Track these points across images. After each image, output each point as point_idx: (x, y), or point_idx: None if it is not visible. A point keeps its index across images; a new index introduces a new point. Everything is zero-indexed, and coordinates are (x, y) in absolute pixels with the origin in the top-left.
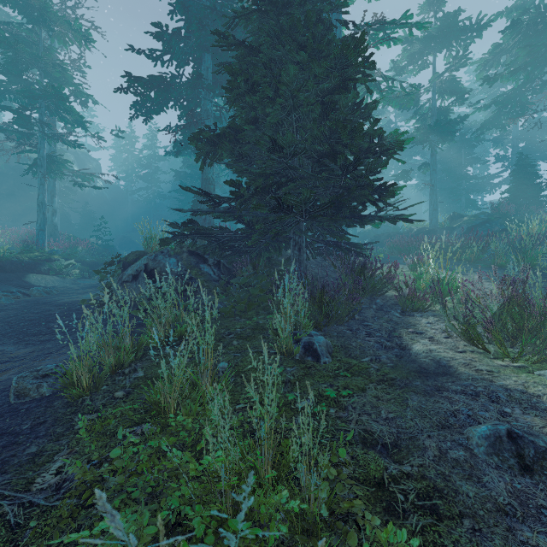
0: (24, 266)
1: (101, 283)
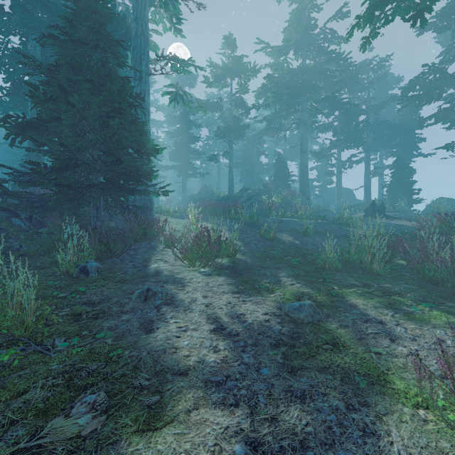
0: None
1: None
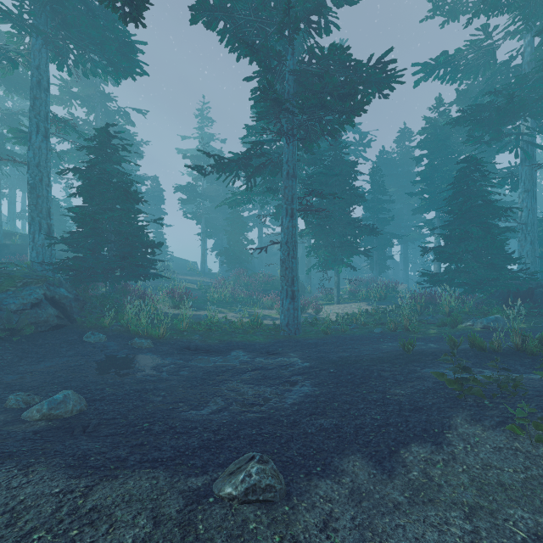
0: None
1: None
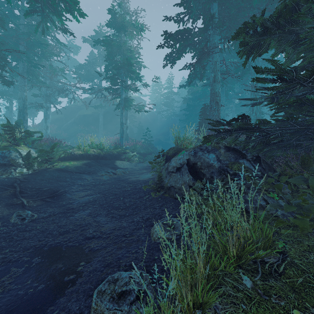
0: (114, 156)
1: (148, 165)
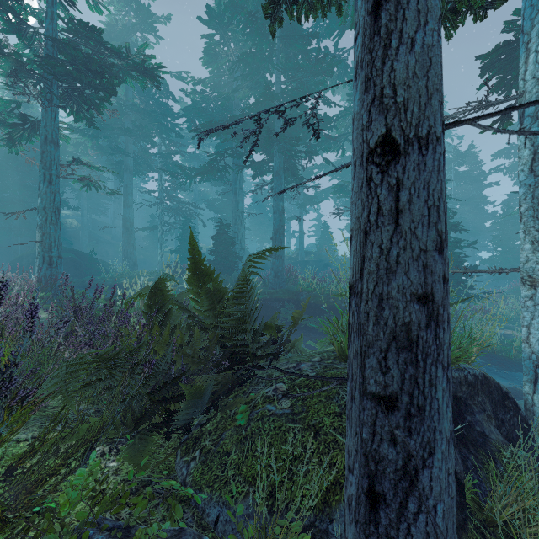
0: None
1: None
